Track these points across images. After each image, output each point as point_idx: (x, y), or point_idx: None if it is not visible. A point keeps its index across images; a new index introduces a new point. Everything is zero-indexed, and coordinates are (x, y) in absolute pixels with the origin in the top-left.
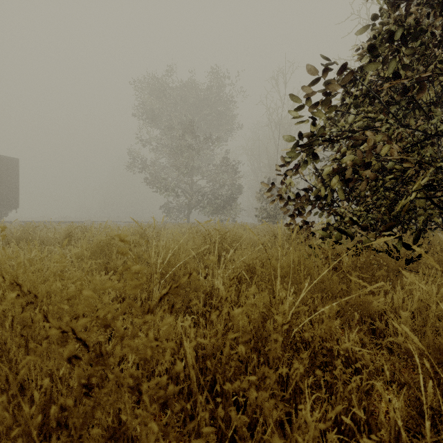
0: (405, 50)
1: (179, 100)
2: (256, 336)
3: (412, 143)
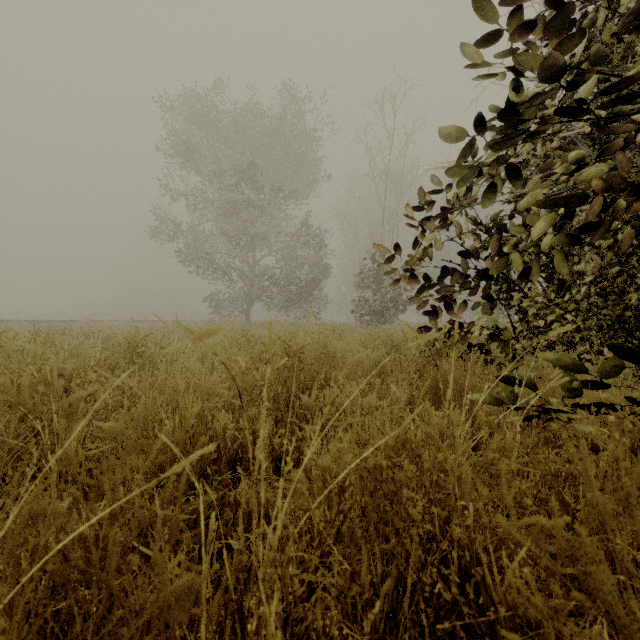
0: None
1: (233, 132)
2: None
3: None
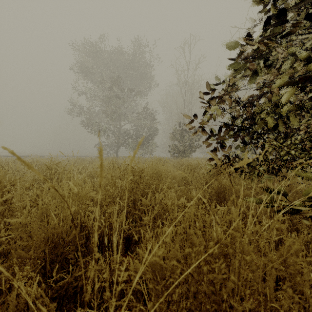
0: None
1: (109, 61)
2: None
3: None
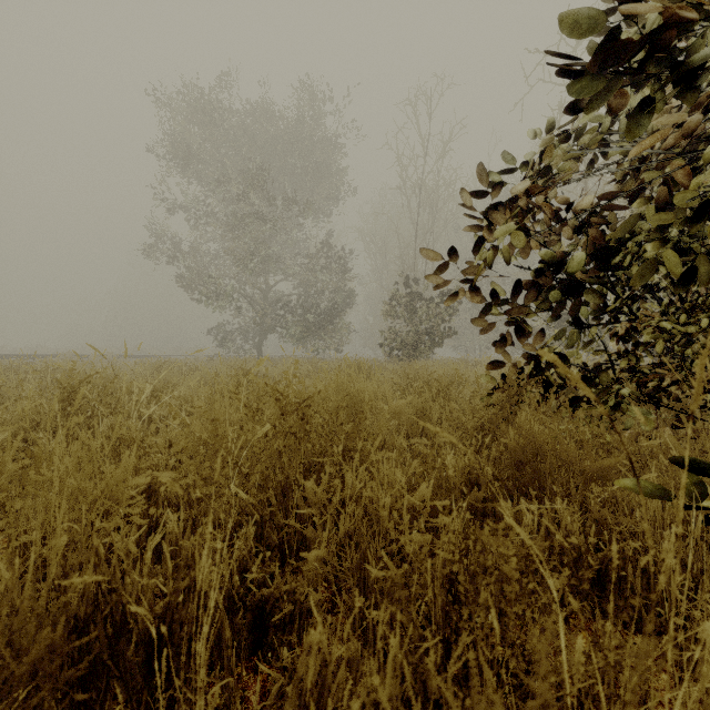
0: None
1: (242, 135)
2: None
3: None
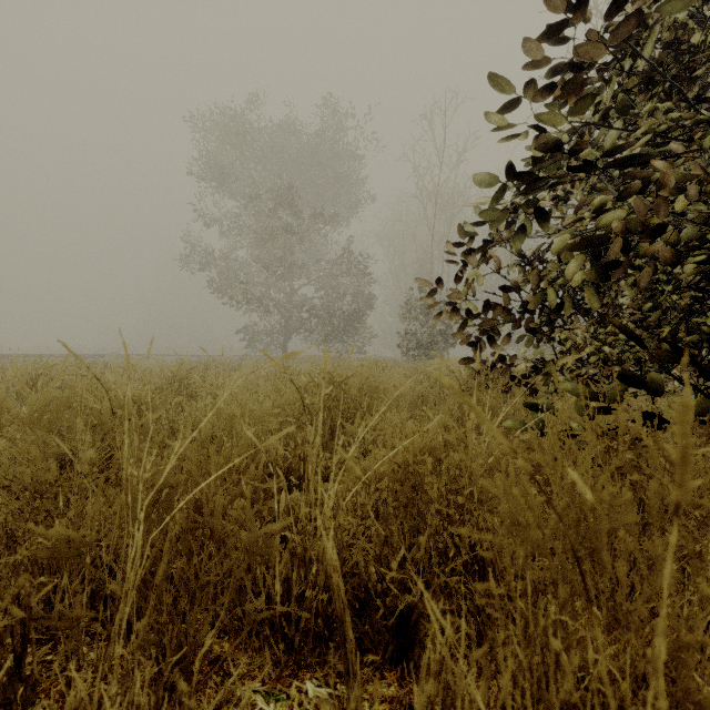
0: None
1: (269, 151)
2: None
3: None
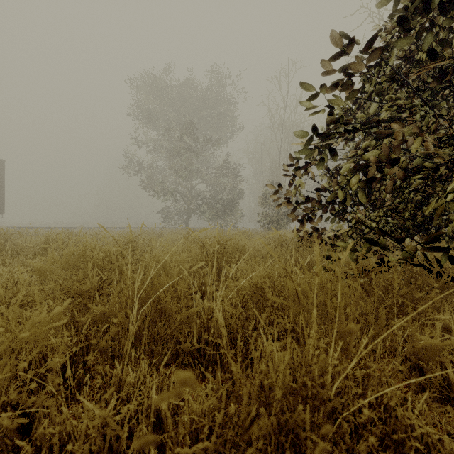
0: (444, 21)
1: (177, 100)
2: (277, 421)
3: (449, 136)
